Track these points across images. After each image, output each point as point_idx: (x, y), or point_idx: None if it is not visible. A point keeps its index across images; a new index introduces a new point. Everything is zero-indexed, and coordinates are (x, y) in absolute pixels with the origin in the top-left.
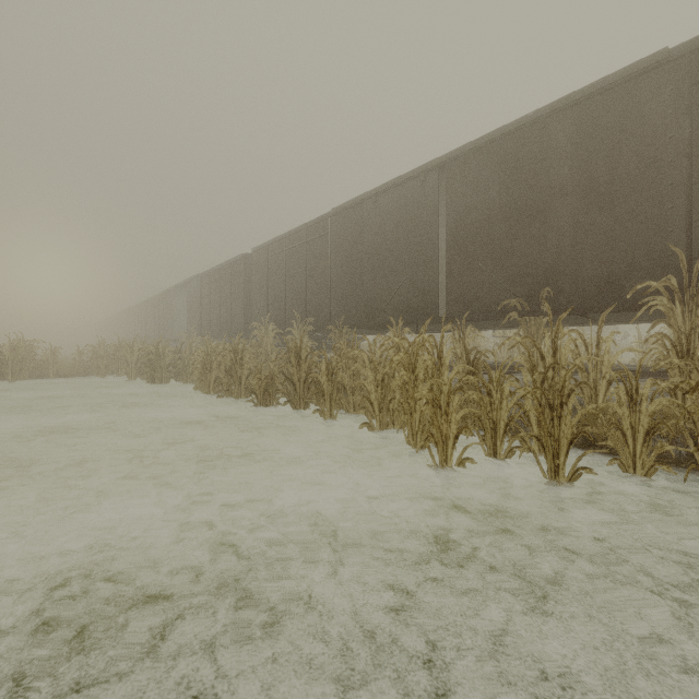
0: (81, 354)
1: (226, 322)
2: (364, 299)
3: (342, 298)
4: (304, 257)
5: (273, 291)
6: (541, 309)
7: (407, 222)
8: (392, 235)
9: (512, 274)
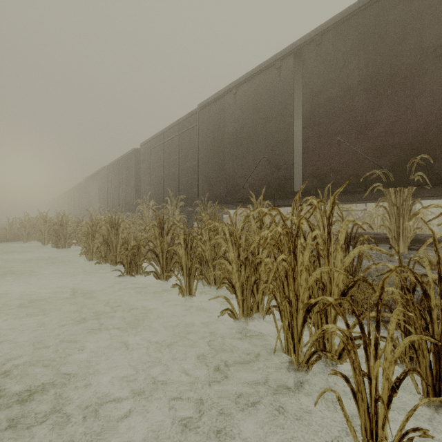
0: (10, 224)
1: (123, 201)
2: (225, 178)
3: (207, 178)
4: (177, 146)
5: (155, 175)
6: (411, 179)
7: (264, 107)
8: (250, 120)
9: (374, 145)
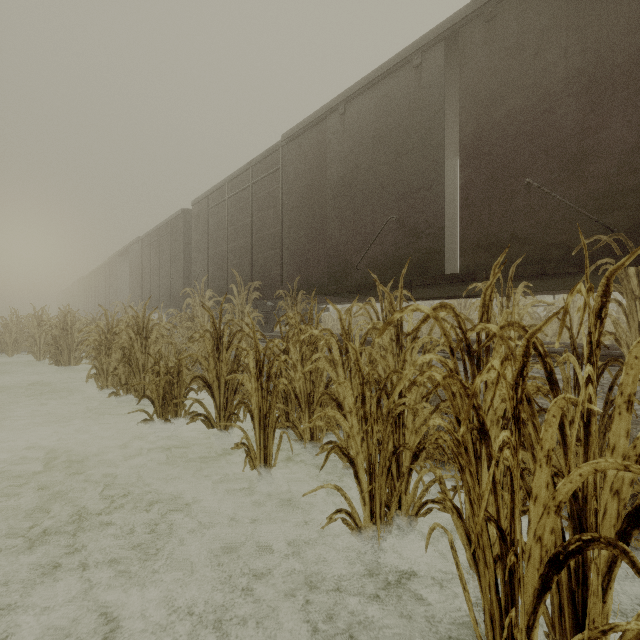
0: None
1: (166, 290)
2: (326, 254)
3: (297, 254)
4: (249, 204)
5: (214, 250)
6: None
7: (392, 133)
8: (368, 157)
9: (596, 192)
